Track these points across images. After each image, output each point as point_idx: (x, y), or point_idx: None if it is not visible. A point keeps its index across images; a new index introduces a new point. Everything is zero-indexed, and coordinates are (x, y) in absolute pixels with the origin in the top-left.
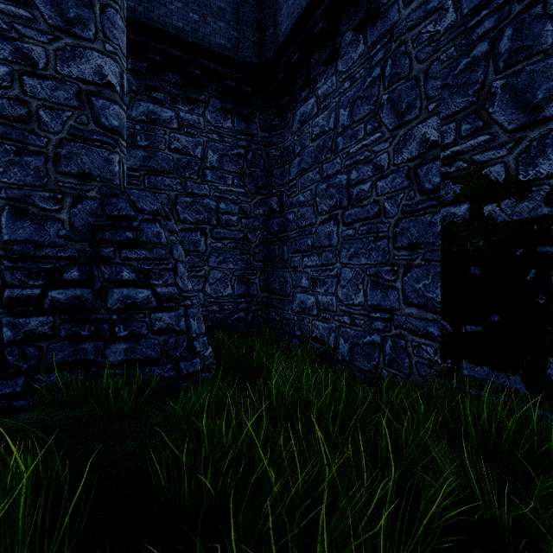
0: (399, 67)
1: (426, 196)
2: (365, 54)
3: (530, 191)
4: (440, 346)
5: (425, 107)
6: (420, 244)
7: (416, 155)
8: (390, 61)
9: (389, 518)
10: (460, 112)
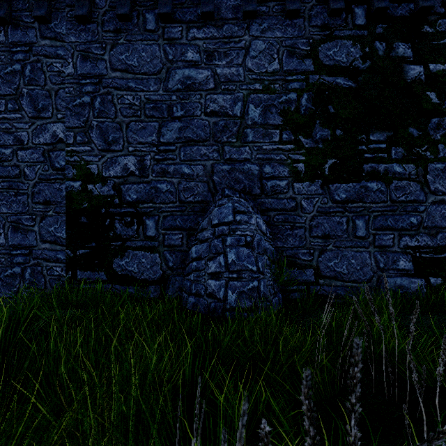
0: (37, 76)
1: (56, 171)
2: (6, 45)
3: (107, 182)
4: (65, 265)
5: (56, 114)
6: (52, 202)
7: (49, 143)
8: (29, 67)
9: (3, 335)
10: (77, 128)
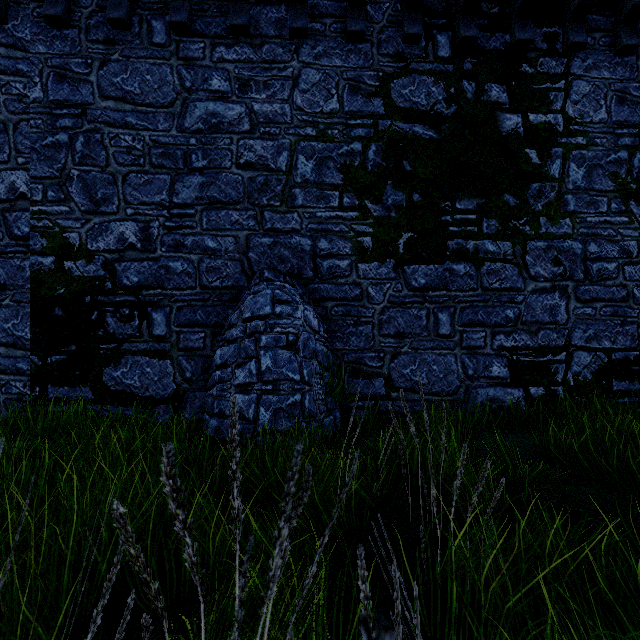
0: None
1: (16, 241)
2: None
3: (94, 258)
4: (29, 378)
5: (15, 157)
6: (9, 286)
7: (5, 199)
8: None
9: None
10: (48, 179)
